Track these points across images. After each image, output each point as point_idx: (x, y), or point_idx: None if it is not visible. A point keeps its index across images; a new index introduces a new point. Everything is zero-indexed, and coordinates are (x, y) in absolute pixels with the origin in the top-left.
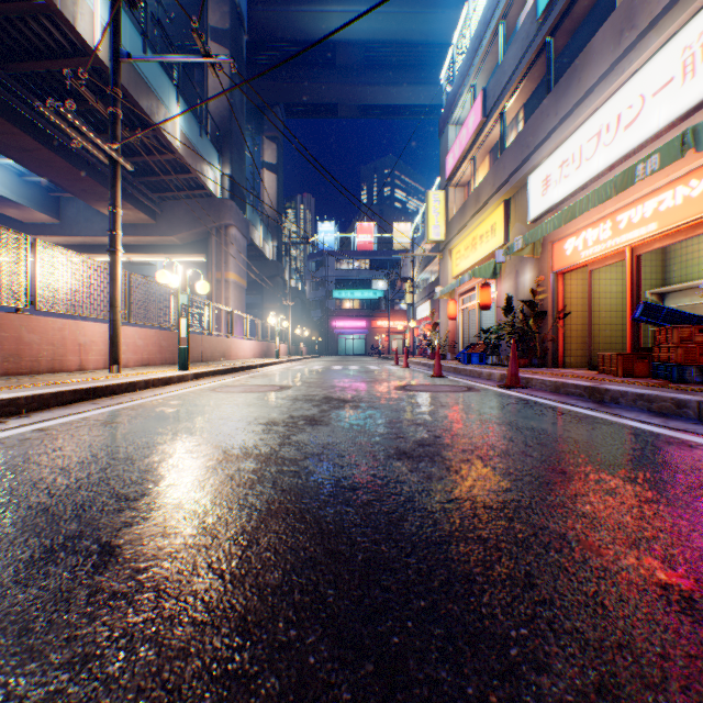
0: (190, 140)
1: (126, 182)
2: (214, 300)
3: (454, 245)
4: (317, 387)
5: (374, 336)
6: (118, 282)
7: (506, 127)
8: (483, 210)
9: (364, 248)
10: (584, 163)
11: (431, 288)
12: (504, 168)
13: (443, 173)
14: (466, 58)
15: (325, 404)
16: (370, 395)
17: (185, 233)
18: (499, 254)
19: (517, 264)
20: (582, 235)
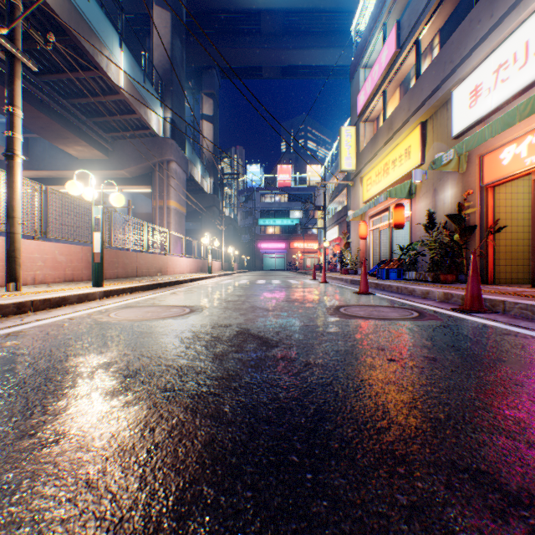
0: (134, 83)
1: (80, 122)
2: (158, 224)
3: (365, 173)
4: (235, 309)
5: (291, 255)
6: (15, 190)
7: (420, 56)
8: (397, 135)
9: (283, 185)
10: (533, 58)
11: (339, 215)
12: (422, 90)
13: (354, 111)
14: (378, 1)
15: (234, 353)
16: (302, 328)
17: (132, 167)
18: (416, 173)
19: (436, 182)
20: (527, 140)
